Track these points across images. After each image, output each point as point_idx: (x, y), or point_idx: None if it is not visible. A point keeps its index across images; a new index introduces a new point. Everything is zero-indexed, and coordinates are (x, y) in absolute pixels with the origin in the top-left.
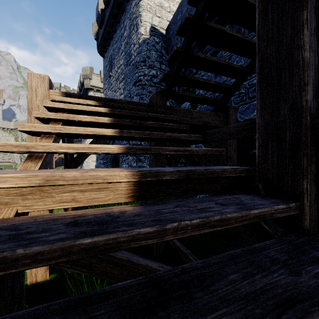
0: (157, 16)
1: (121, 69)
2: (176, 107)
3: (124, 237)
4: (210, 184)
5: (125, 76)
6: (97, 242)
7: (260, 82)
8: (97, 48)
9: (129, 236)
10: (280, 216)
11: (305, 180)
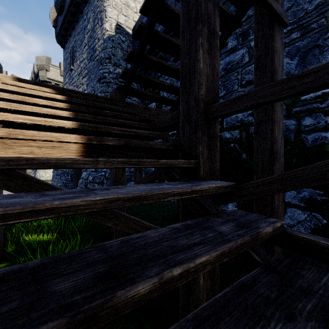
0: (123, 14)
1: (85, 63)
2: (135, 104)
3: (69, 160)
4: (146, 153)
5: (89, 71)
6: (50, 160)
7: (181, 82)
8: (56, 37)
9: (73, 160)
10: (182, 166)
11: (200, 146)
